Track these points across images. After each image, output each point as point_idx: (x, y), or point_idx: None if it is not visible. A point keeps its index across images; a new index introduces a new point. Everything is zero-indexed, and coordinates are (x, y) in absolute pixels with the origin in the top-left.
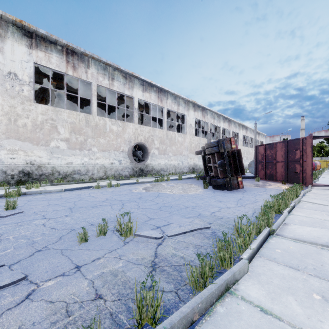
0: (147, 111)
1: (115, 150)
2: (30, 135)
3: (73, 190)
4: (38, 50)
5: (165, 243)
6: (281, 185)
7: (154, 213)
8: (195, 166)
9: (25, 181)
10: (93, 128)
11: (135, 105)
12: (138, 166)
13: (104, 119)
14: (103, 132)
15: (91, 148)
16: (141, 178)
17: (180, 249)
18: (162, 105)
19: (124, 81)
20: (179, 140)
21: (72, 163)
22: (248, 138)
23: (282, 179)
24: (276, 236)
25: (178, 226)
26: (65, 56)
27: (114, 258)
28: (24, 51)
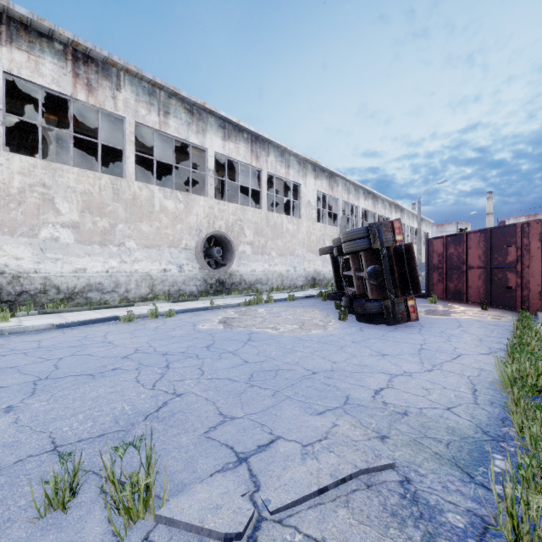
0: (232, 177)
1: (172, 246)
2: None
3: (76, 327)
4: (13, 48)
5: None
6: (481, 311)
7: (237, 397)
8: (316, 275)
9: None
10: (129, 204)
11: (209, 163)
12: (215, 275)
13: (150, 187)
14: (147, 212)
15: (123, 242)
16: (219, 298)
17: None
18: (258, 166)
19: (189, 119)
20: (289, 229)
21: (86, 271)
22: (405, 226)
23: (480, 300)
24: None
25: (297, 454)
26: (71, 64)
27: None
28: None
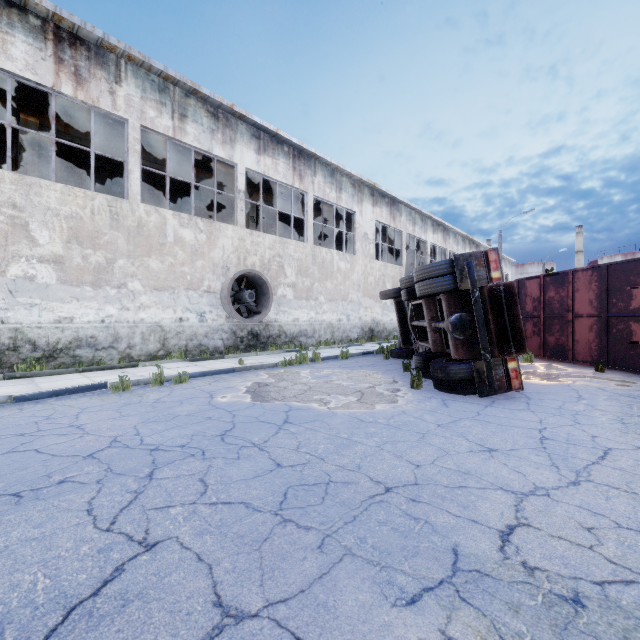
0: (269, 203)
1: (190, 289)
2: None
3: (44, 400)
4: None
5: None
6: (596, 374)
7: (254, 551)
8: (374, 326)
9: None
10: (132, 232)
11: (239, 182)
12: (247, 325)
13: (161, 211)
14: (157, 243)
15: (125, 283)
16: (252, 355)
17: None
18: (302, 188)
19: (212, 124)
20: (341, 268)
21: (73, 320)
22: None
23: (591, 359)
24: None
25: None
26: (52, 46)
27: None
28: None
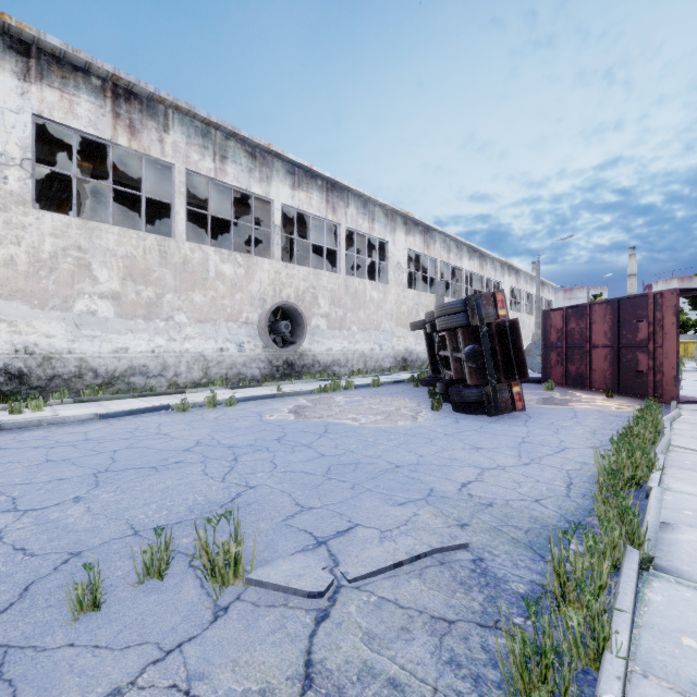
0: (302, 234)
1: (230, 321)
2: (25, 285)
3: (123, 417)
4: (44, 86)
5: (339, 613)
6: (605, 400)
7: (314, 489)
8: (408, 355)
9: (12, 393)
10: (178, 269)
11: (275, 218)
12: (282, 355)
13: (204, 248)
14: (200, 278)
15: (172, 316)
16: (288, 383)
17: (385, 641)
18: (335, 220)
19: (250, 164)
20: (374, 298)
21: (128, 350)
22: (521, 292)
23: (605, 386)
24: (659, 576)
25: (376, 537)
26: (111, 103)
27: (167, 692)
28: (10, 85)
